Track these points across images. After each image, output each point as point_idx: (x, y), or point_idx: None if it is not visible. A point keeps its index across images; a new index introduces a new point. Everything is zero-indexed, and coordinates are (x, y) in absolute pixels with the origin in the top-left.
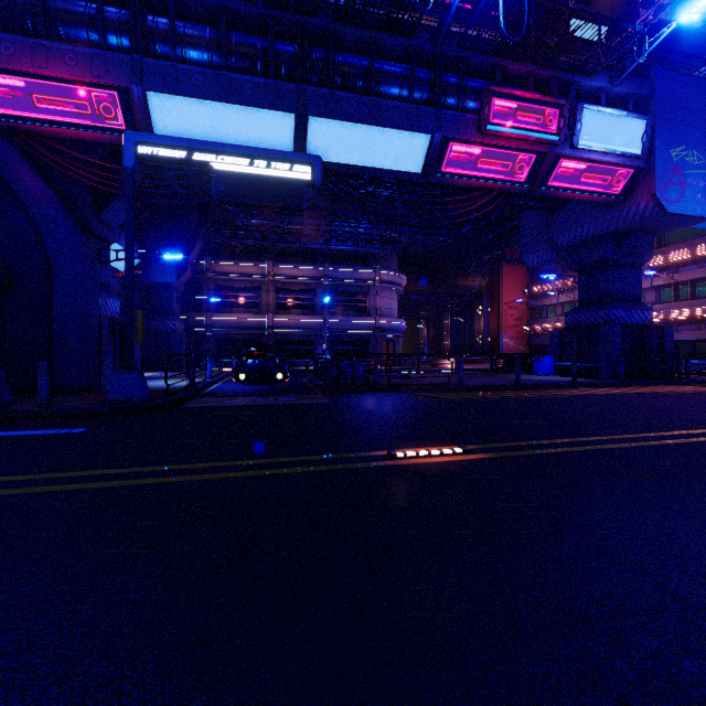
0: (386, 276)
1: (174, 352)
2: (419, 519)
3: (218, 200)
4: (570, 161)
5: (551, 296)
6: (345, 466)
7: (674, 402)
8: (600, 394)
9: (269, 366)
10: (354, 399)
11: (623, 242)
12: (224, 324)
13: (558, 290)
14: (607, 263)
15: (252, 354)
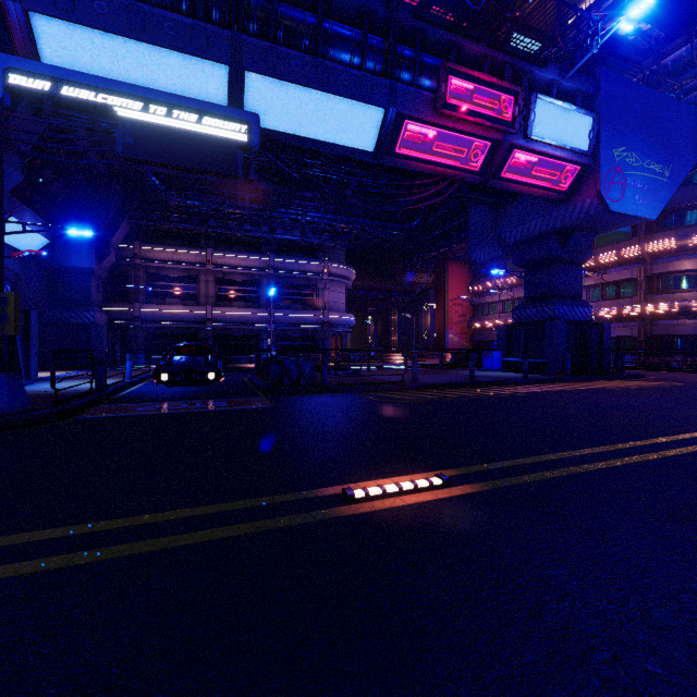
0: (335, 269)
1: (93, 347)
2: (409, 668)
3: (125, 155)
4: (523, 152)
5: (492, 294)
6: (279, 521)
7: (630, 399)
8: (555, 391)
9: (199, 364)
10: (299, 403)
11: (567, 239)
12: (156, 317)
13: (499, 288)
14: (552, 260)
15: (179, 350)
